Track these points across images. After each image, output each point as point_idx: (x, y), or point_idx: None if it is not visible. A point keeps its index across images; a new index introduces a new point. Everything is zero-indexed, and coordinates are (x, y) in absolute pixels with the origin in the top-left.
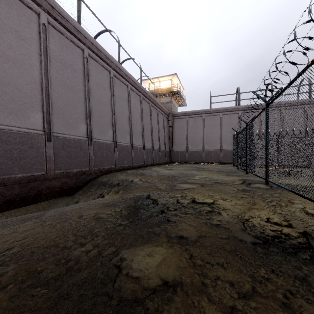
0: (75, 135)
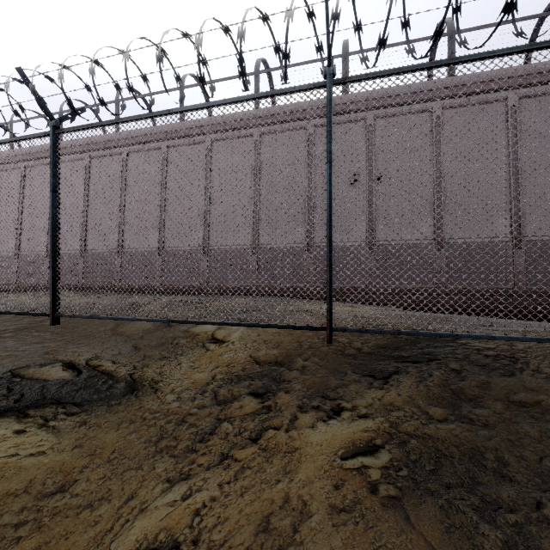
0: None
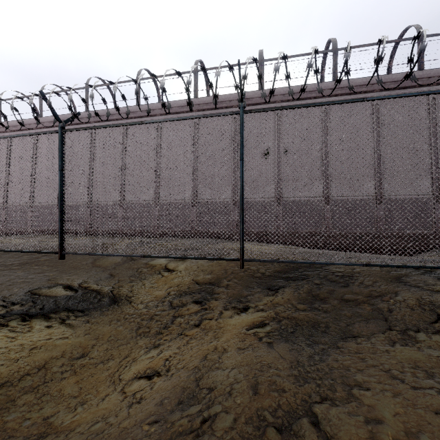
0: (412, 194)
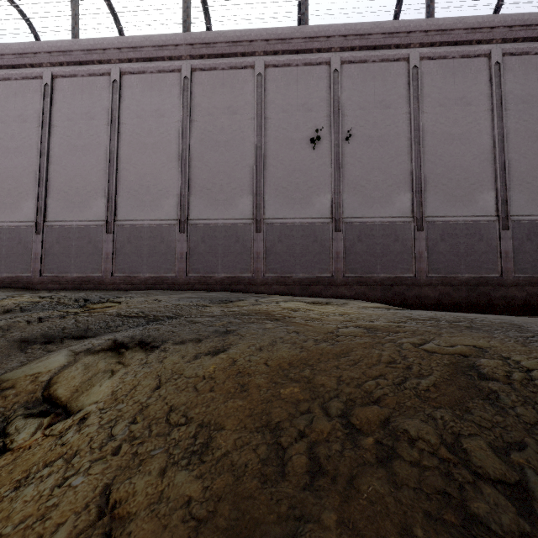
0: None
